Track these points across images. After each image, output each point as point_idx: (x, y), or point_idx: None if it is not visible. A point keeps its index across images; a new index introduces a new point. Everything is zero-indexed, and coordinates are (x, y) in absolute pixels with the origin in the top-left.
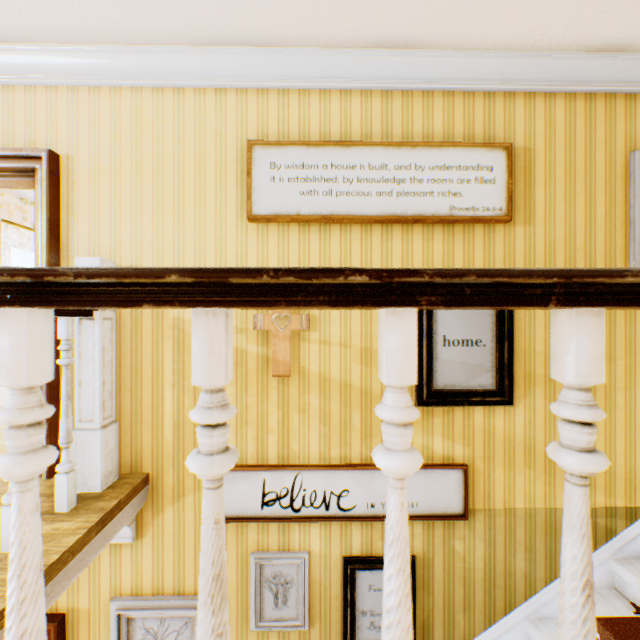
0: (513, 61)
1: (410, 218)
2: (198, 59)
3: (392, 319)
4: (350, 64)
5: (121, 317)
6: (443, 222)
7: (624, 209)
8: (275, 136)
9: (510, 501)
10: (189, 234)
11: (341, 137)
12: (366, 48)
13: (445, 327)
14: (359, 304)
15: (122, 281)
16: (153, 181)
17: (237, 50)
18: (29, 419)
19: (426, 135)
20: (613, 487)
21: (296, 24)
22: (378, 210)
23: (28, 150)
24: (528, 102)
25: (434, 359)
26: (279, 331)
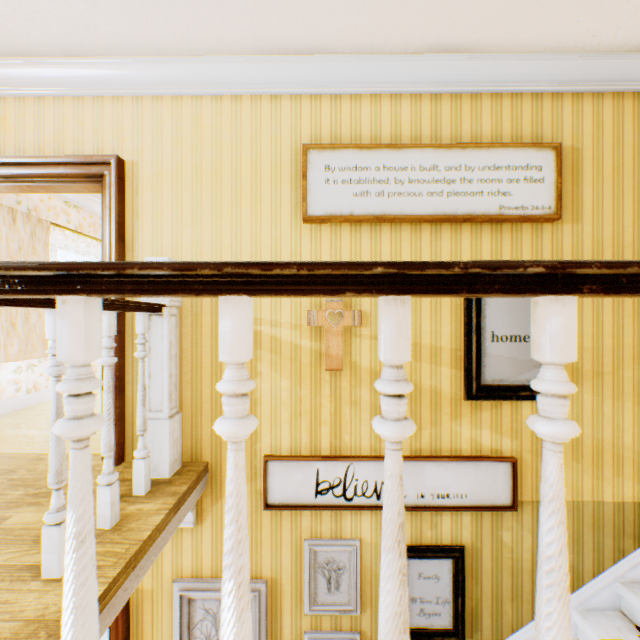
0: (562, 63)
1: (460, 217)
2: (256, 68)
3: (554, 305)
4: (401, 69)
5: (182, 314)
6: (492, 221)
7: None
8: (327, 140)
9: None
10: (246, 234)
11: (391, 140)
12: (417, 53)
13: (493, 323)
14: (529, 292)
15: (330, 273)
16: (212, 184)
17: (293, 58)
18: (246, 389)
19: (474, 136)
20: None
21: (353, 33)
22: (429, 210)
23: (98, 157)
24: (575, 102)
25: (482, 354)
26: (332, 327)
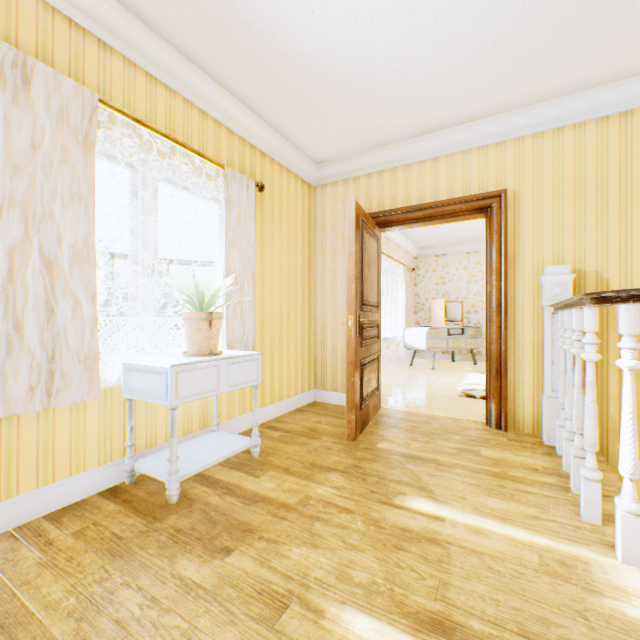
0: None
1: None
2: None
3: None
4: None
5: None
6: None
7: None
8: None
9: None
10: (636, 238)
11: None
12: None
13: None
14: None
15: None
16: (595, 197)
17: None
18: None
19: None
20: None
21: None
22: None
23: (488, 193)
24: None
25: None
26: None
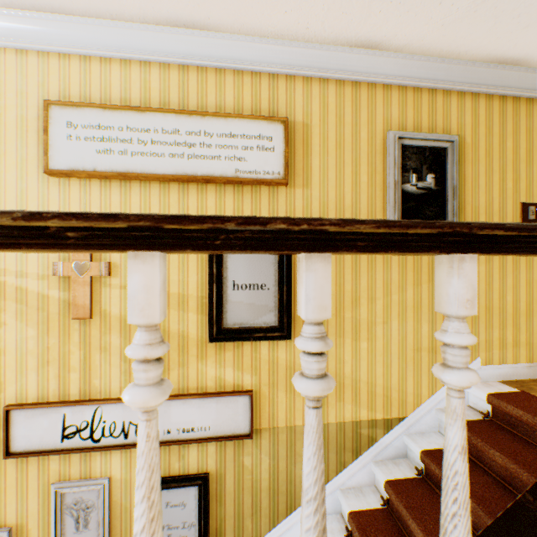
0: (290, 49)
1: (200, 178)
2: None
3: None
4: (146, 38)
5: None
6: (232, 183)
7: (383, 178)
8: (77, 98)
9: (291, 420)
10: None
11: (141, 103)
12: (159, 25)
13: (235, 273)
14: None
15: None
16: None
17: (32, 14)
18: None
19: (219, 107)
20: (374, 403)
21: None
22: (171, 170)
23: None
24: (306, 85)
25: (225, 301)
26: (79, 277)
